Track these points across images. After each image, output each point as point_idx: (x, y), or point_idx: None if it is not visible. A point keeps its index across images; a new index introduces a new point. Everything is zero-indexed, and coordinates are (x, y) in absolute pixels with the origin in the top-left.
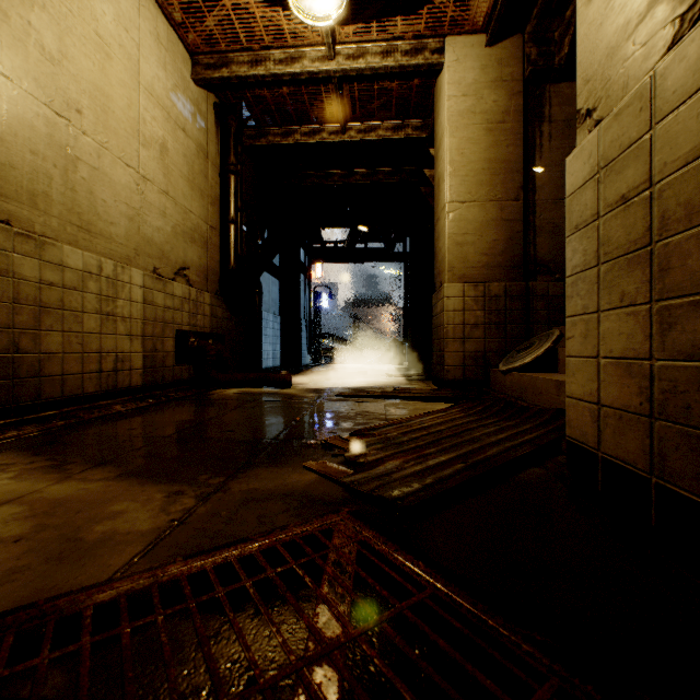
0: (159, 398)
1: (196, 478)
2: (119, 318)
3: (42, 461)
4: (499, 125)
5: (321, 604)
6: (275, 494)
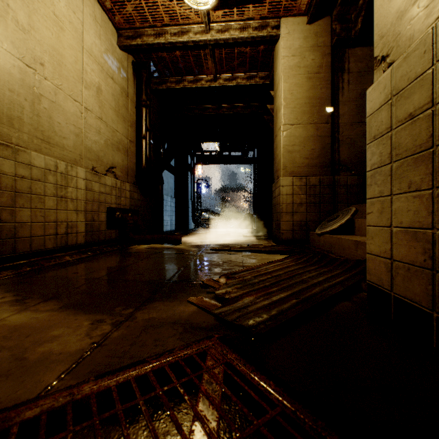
0: (95, 251)
1: (113, 309)
2: (69, 200)
3: (10, 296)
4: (315, 75)
5: (196, 421)
6: (167, 322)
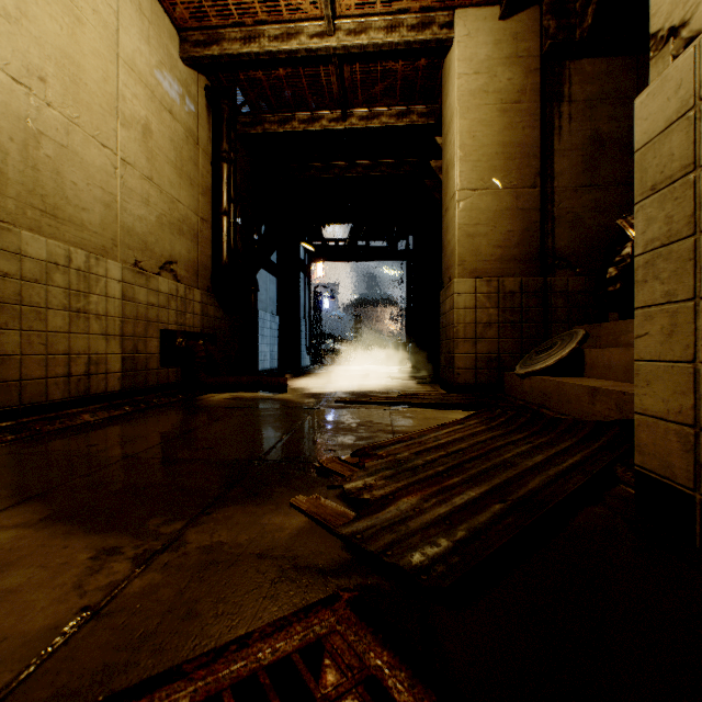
0: (137, 405)
1: (144, 523)
2: (93, 316)
3: None
4: (514, 105)
5: None
6: (245, 554)
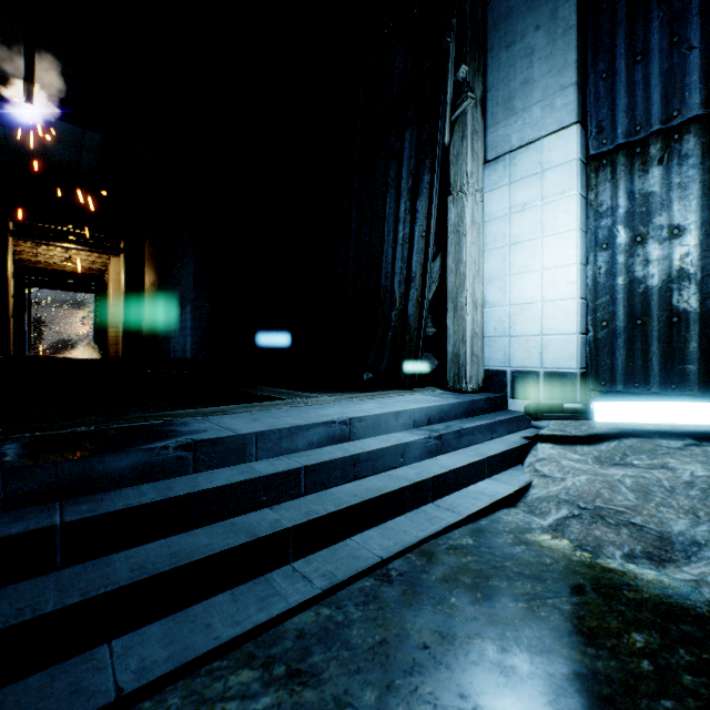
0: None
1: None
2: None
3: None
4: None
5: None
6: None
